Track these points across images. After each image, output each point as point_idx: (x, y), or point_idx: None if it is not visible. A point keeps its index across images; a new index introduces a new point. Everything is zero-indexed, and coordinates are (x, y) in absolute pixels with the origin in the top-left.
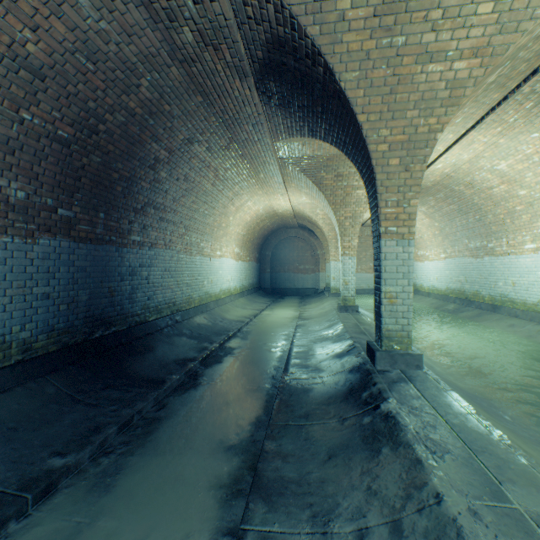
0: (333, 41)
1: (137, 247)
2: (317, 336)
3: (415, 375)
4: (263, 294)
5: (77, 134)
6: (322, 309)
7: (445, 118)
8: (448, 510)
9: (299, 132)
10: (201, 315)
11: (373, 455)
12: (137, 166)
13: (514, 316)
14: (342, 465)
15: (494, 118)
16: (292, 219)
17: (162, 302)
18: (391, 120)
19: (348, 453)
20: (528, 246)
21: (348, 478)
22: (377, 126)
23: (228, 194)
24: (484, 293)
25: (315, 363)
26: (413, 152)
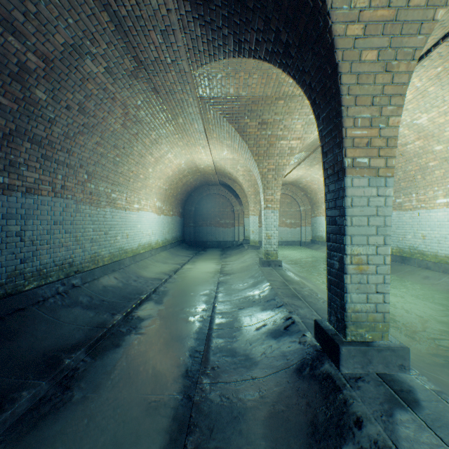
0: None
1: None
2: (242, 297)
3: (408, 388)
4: (187, 247)
5: None
6: (243, 262)
7: None
8: None
9: (223, 48)
10: (110, 274)
11: None
12: None
13: (425, 268)
14: None
15: (442, 50)
16: (214, 176)
17: (49, 264)
18: None
19: None
20: (441, 201)
21: None
22: None
23: (144, 141)
24: (392, 245)
25: (243, 346)
26: (398, 40)
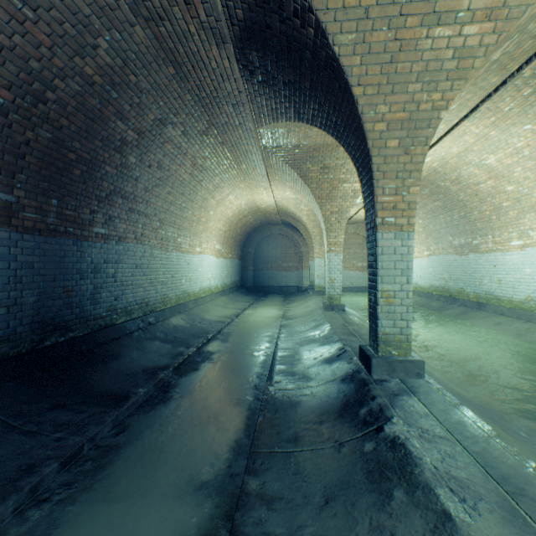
0: None
1: (102, 241)
2: (303, 337)
3: (417, 386)
4: (246, 293)
5: (16, 100)
6: (307, 307)
7: (450, 94)
8: None
9: (285, 115)
10: (178, 315)
11: (383, 500)
12: (99, 147)
13: (500, 314)
14: (344, 514)
15: (489, 106)
16: (275, 216)
17: (132, 302)
18: (391, 94)
19: (349, 495)
20: (515, 243)
21: None
22: (375, 102)
23: (207, 186)
24: (469, 290)
25: (302, 369)
26: (413, 132)
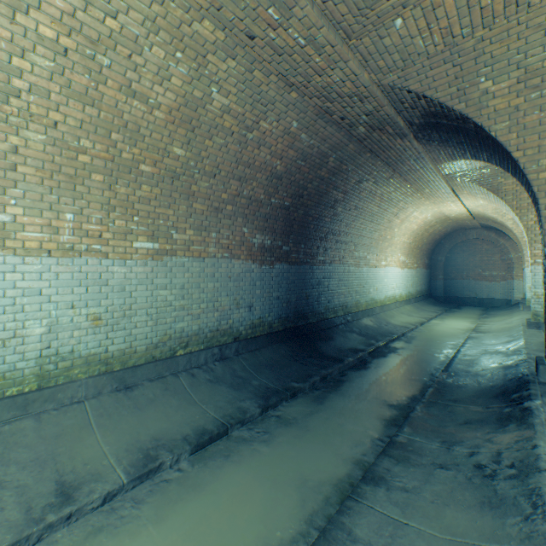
0: (479, 108)
1: (321, 265)
2: (489, 349)
3: None
4: (433, 303)
5: (292, 201)
6: (507, 323)
7: None
8: (536, 451)
9: (462, 156)
10: (367, 317)
11: (500, 426)
12: (322, 209)
13: None
14: (474, 428)
15: None
16: (470, 221)
17: (337, 305)
18: None
19: (480, 423)
20: None
21: (474, 433)
22: (536, 158)
23: (392, 210)
24: None
25: (476, 370)
26: None
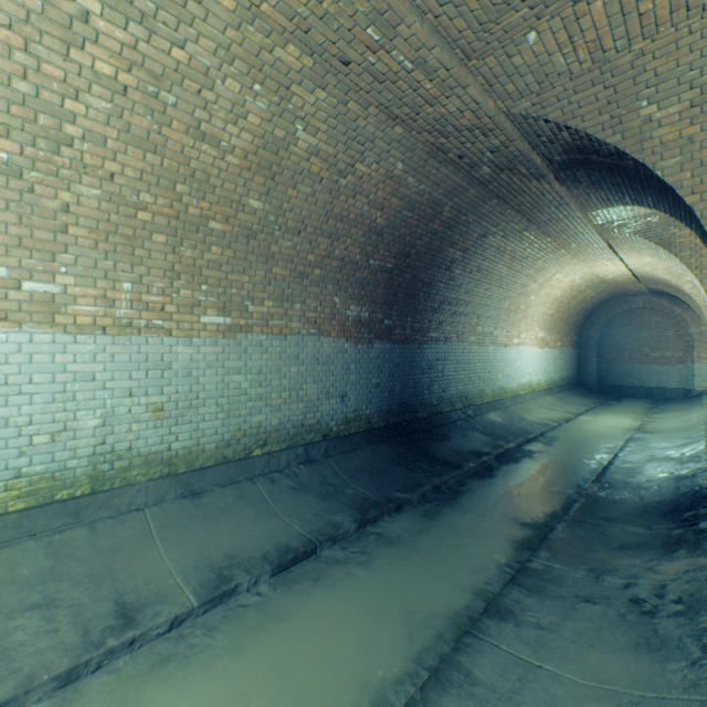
0: (639, 140)
1: (434, 343)
2: (657, 454)
3: None
4: (583, 393)
5: (396, 262)
6: (684, 421)
7: None
8: None
9: (619, 201)
10: (494, 412)
11: (666, 552)
12: (435, 272)
13: None
14: (631, 553)
15: None
16: (633, 285)
17: (454, 395)
18: None
19: (641, 548)
20: None
21: (632, 560)
22: None
23: (527, 272)
24: None
25: (638, 481)
26: None
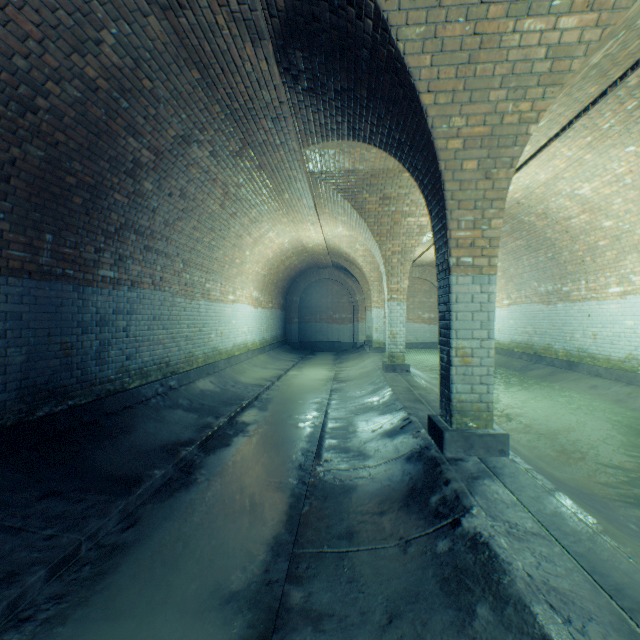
0: None
1: (110, 286)
2: (359, 404)
3: (501, 466)
4: (290, 350)
5: None
6: (363, 368)
7: (542, 103)
8: None
9: (336, 132)
10: (206, 378)
11: (462, 619)
12: (106, 170)
13: (595, 375)
14: (413, 637)
15: (585, 123)
16: (325, 257)
17: (149, 362)
18: (468, 103)
19: (419, 612)
20: (613, 290)
21: None
22: (448, 113)
23: (242, 220)
24: (558, 347)
25: (357, 444)
26: (496, 151)
